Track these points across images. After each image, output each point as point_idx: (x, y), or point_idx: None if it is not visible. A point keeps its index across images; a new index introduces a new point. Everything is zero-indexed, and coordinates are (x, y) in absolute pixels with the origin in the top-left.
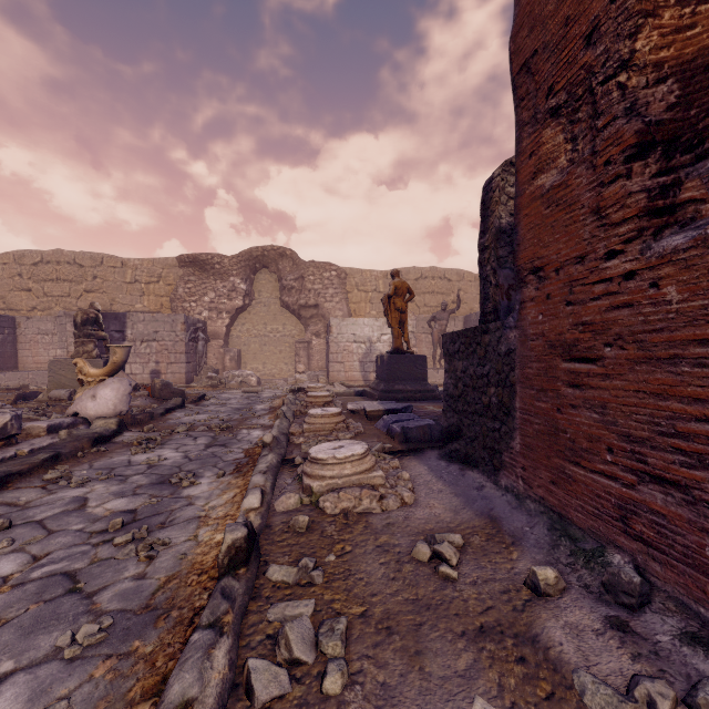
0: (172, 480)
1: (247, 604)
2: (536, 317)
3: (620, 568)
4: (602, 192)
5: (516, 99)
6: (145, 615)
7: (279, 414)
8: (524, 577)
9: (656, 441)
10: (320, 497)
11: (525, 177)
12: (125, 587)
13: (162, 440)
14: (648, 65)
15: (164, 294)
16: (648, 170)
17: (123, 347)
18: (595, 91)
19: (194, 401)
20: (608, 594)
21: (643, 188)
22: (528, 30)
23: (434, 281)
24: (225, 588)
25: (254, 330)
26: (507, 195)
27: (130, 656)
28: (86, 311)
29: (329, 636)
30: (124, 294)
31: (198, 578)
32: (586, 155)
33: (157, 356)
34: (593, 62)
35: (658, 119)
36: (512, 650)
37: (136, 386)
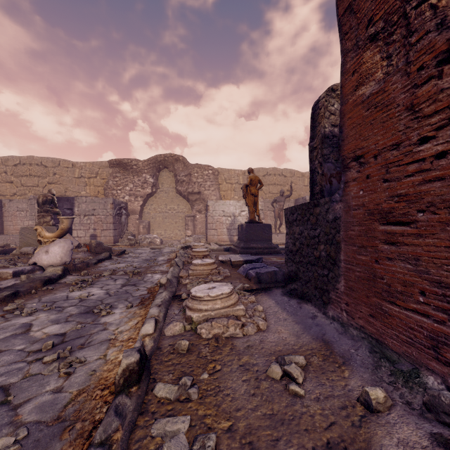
0: (94, 310)
1: (136, 419)
2: (358, 192)
3: (440, 392)
4: (415, 92)
5: (341, 34)
6: (55, 426)
7: (173, 264)
8: (356, 394)
9: None
10: (198, 326)
11: (349, 90)
12: (44, 400)
13: (92, 281)
14: None
15: (100, 185)
16: None
17: (68, 218)
18: (409, 15)
19: (118, 255)
20: (430, 412)
21: None
22: None
23: (275, 177)
24: (118, 406)
25: (158, 208)
26: (329, 112)
27: None
28: (46, 195)
29: None
30: (74, 185)
31: (101, 393)
32: (401, 66)
33: (95, 225)
34: None
35: None
36: None
37: (79, 244)
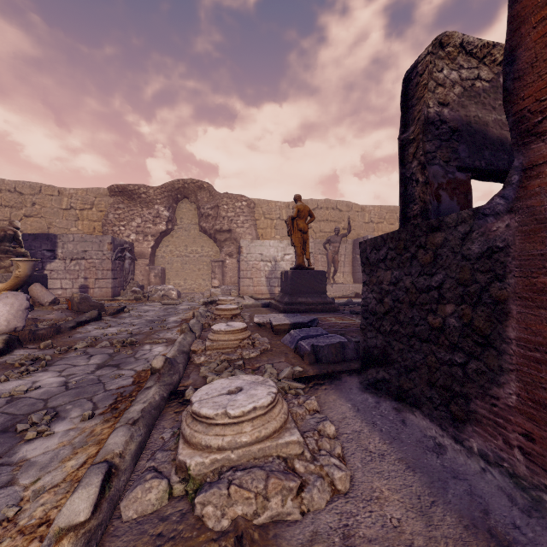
0: (18, 427)
1: None
2: None
3: None
4: None
5: None
6: None
7: (184, 329)
8: None
9: None
10: (197, 498)
11: None
12: None
13: (52, 359)
14: None
15: (96, 219)
16: None
17: (26, 261)
18: None
19: (112, 313)
20: None
21: None
22: None
23: (328, 211)
24: None
25: (176, 251)
26: (435, 81)
27: None
28: (4, 228)
29: None
30: (60, 218)
31: None
32: None
33: (86, 272)
34: None
35: None
36: None
37: (55, 299)
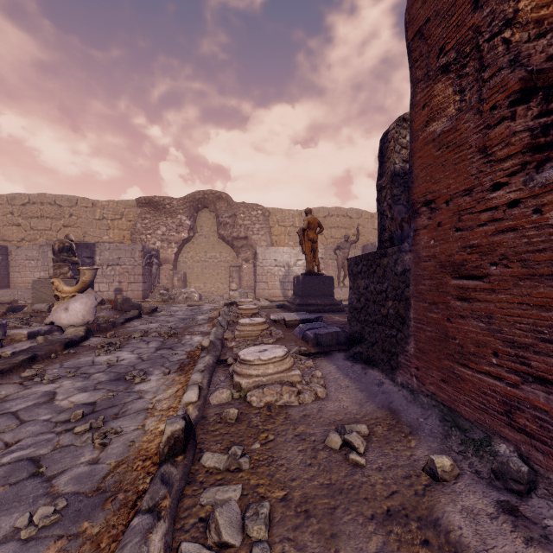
0: (126, 377)
1: (183, 488)
2: (428, 242)
3: (509, 458)
4: (488, 133)
5: (411, 61)
6: (95, 497)
7: (216, 323)
8: (422, 464)
9: (539, 347)
10: (248, 393)
11: (419, 125)
12: (80, 471)
13: (121, 344)
14: (530, 22)
15: (126, 228)
16: (530, 112)
17: (91, 269)
18: (482, 47)
19: (148, 313)
20: (498, 480)
21: (526, 128)
22: (422, 2)
23: (339, 218)
24: (164, 474)
25: (197, 257)
26: (400, 145)
27: (78, 537)
28: (62, 241)
29: (254, 520)
30: (94, 228)
31: (143, 464)
32: (473, 103)
33: (120, 277)
34: (480, 23)
35: (539, 68)
36: (417, 533)
37: (102, 300)
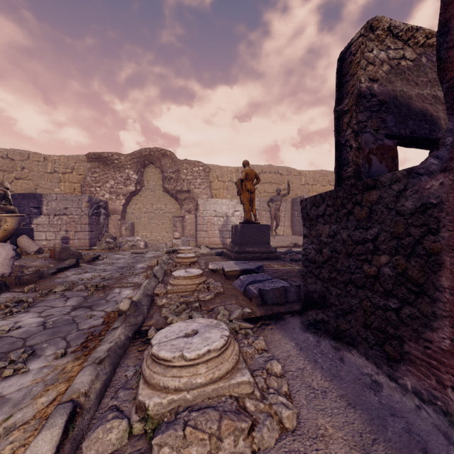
0: None
1: None
2: None
3: None
4: None
5: None
6: None
7: (149, 275)
8: None
9: None
10: (154, 439)
11: None
12: None
13: (34, 301)
14: None
15: (76, 181)
16: None
17: (13, 216)
18: None
19: (89, 261)
20: None
21: None
22: None
23: (271, 175)
24: None
25: (144, 208)
26: (366, 60)
27: None
28: None
29: None
30: (46, 181)
31: None
32: None
33: (67, 226)
34: None
35: None
36: None
37: (40, 249)
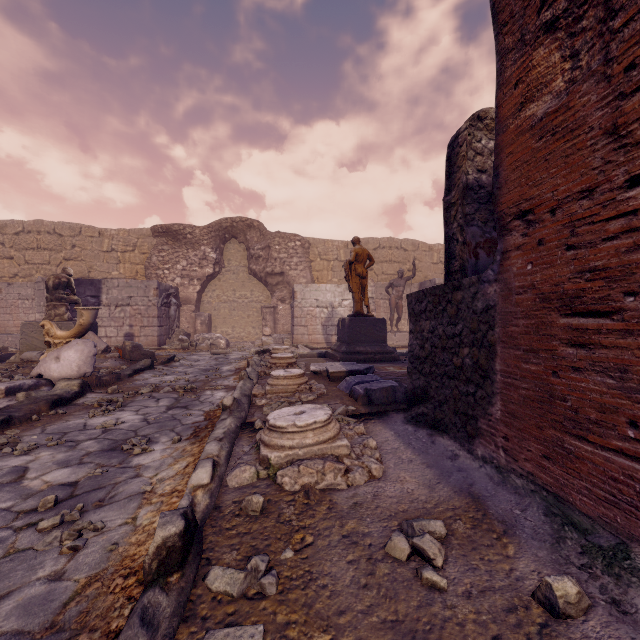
0: (124, 446)
1: (175, 631)
2: (524, 267)
3: None
4: (621, 105)
5: (497, 26)
6: None
7: (243, 376)
8: (529, 585)
9: None
10: (278, 472)
11: (509, 111)
12: (33, 594)
13: (124, 402)
14: None
15: (139, 262)
16: None
17: (90, 309)
18: None
19: (163, 362)
20: None
21: None
22: None
23: (391, 251)
24: (147, 608)
25: (223, 296)
26: (474, 150)
27: None
28: (58, 276)
29: None
30: (101, 262)
31: (124, 582)
32: (596, 67)
33: (131, 319)
34: None
35: None
36: None
37: (107, 348)
